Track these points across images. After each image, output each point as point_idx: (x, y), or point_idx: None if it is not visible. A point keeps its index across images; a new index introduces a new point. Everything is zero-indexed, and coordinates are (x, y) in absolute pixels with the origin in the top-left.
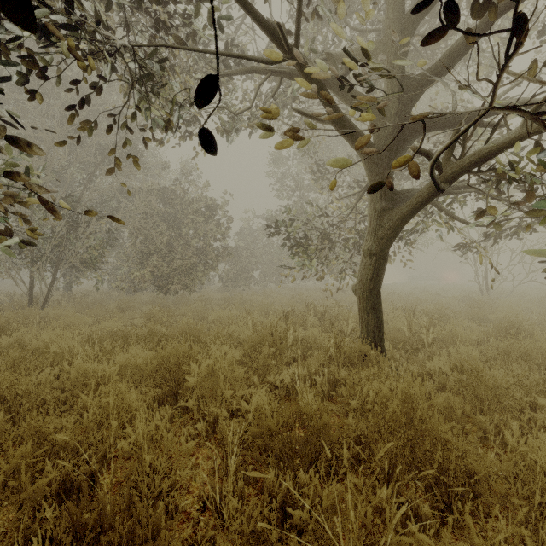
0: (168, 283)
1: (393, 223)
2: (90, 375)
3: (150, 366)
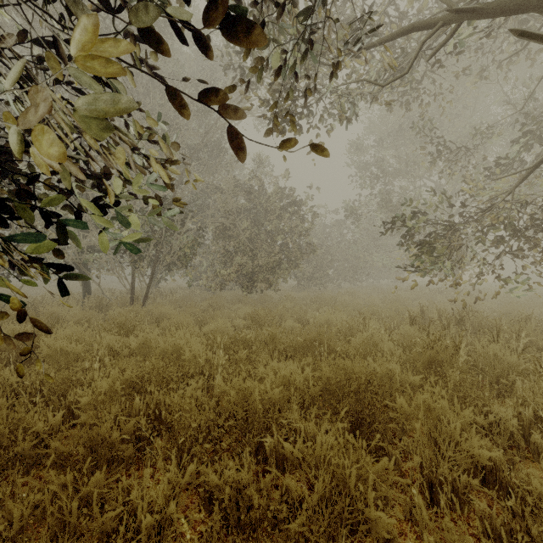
0: (253, 281)
1: None
2: (252, 399)
3: (313, 388)
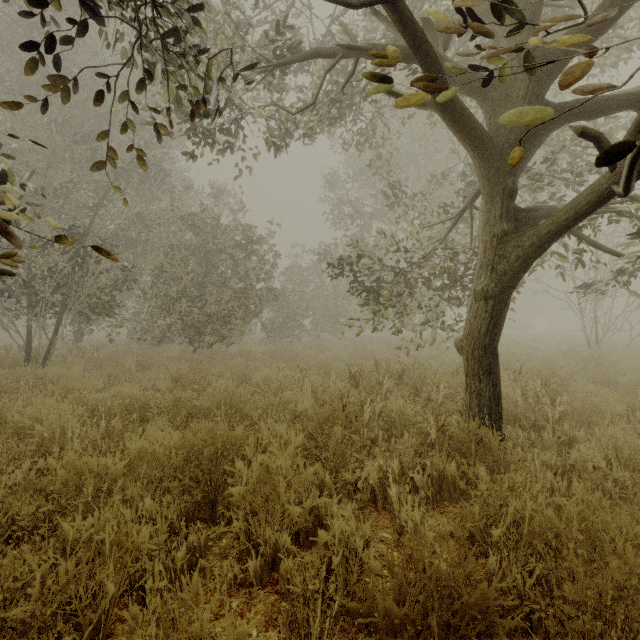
0: (200, 334)
1: (524, 252)
2: (86, 476)
3: (175, 459)
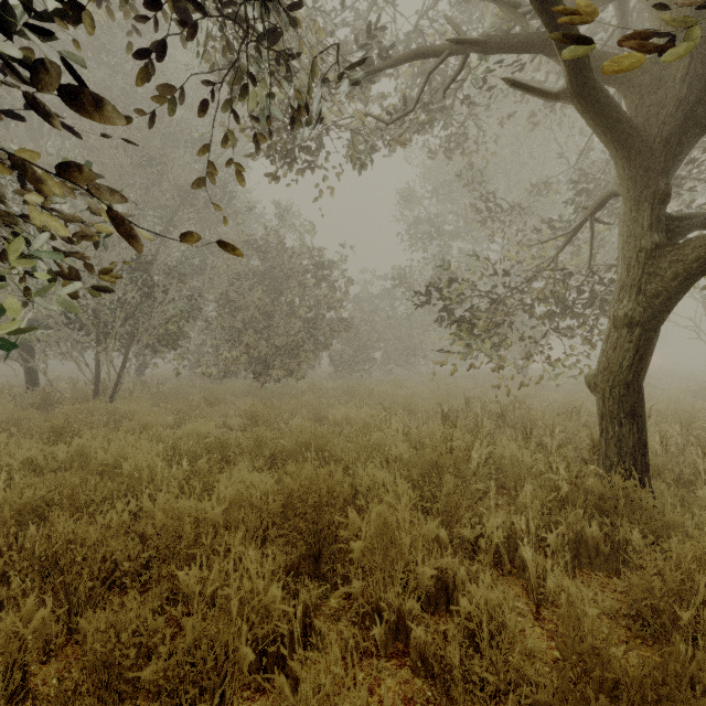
0: (268, 368)
1: (685, 269)
2: (185, 521)
3: (272, 505)
